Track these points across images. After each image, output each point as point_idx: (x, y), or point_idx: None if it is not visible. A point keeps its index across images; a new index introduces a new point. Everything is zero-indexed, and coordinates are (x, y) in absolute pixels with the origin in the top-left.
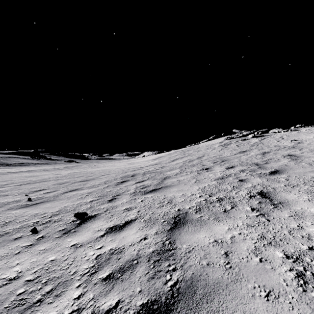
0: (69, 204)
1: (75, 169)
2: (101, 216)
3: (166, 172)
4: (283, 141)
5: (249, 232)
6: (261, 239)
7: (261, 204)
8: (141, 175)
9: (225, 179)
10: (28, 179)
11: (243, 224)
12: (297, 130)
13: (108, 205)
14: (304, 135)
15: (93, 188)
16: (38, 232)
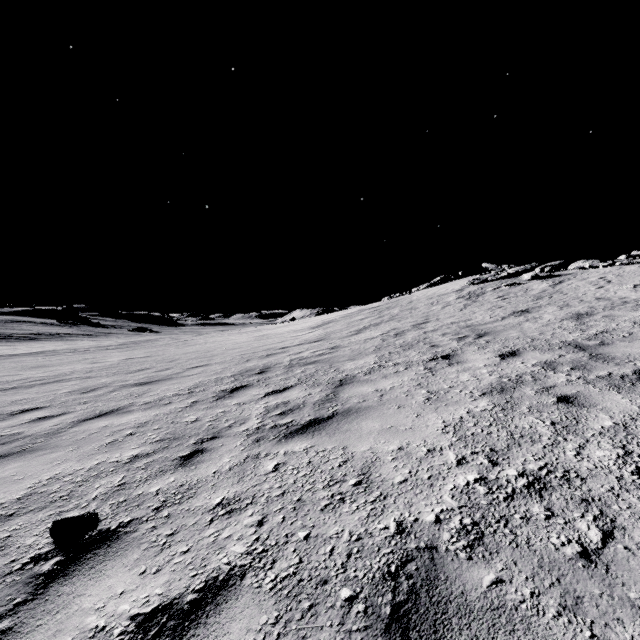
0: (66, 470)
1: (140, 349)
2: (137, 535)
3: (342, 363)
4: (612, 286)
5: None
6: None
7: None
8: (281, 371)
9: (512, 392)
10: (25, 374)
11: None
12: (635, 262)
13: (173, 479)
14: None
15: (158, 407)
16: None
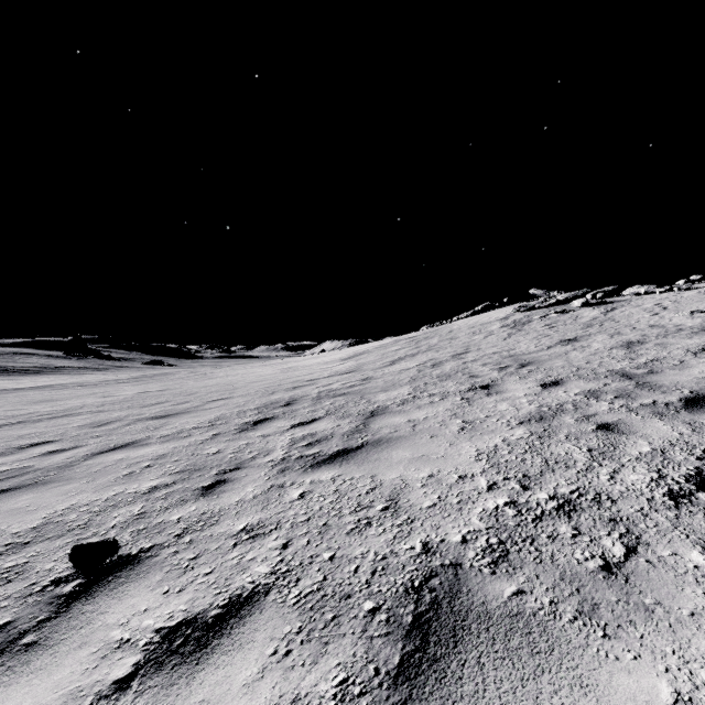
0: (82, 501)
1: (155, 383)
2: (159, 559)
3: (374, 394)
4: (667, 313)
5: None
6: None
7: None
8: (309, 403)
9: (551, 421)
10: (31, 409)
11: None
12: (695, 288)
13: (195, 508)
14: None
15: (177, 440)
16: None
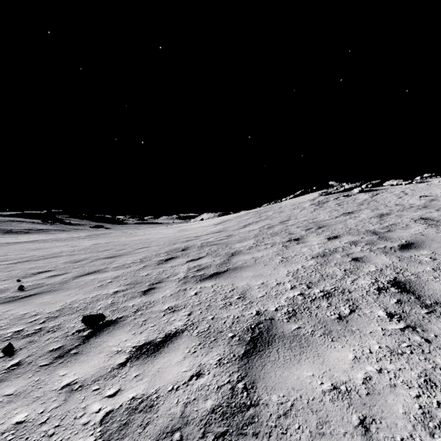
0: (79, 298)
1: (101, 238)
2: (127, 321)
3: (234, 244)
4: (407, 197)
5: (399, 367)
6: (427, 388)
7: (403, 306)
8: (196, 249)
9: (329, 256)
10: (31, 253)
11: (380, 348)
12: (425, 181)
13: (140, 300)
14: (438, 188)
15: (123, 269)
16: (13, 354)
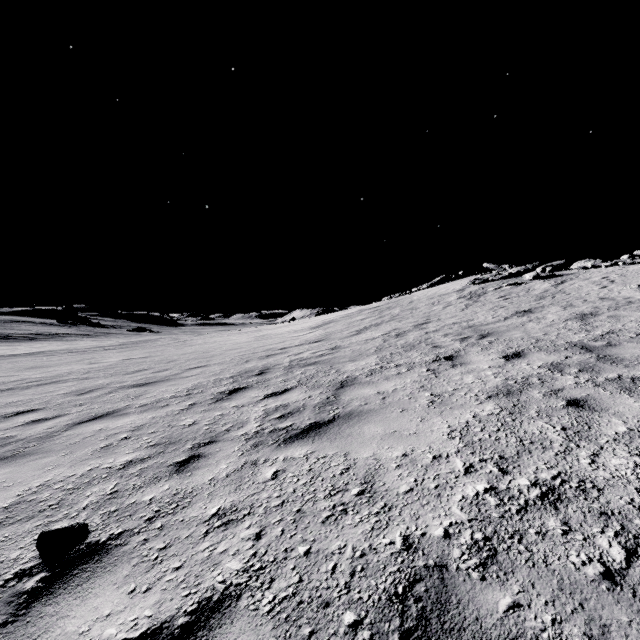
0: (57, 477)
1: (139, 350)
2: (128, 548)
3: (343, 364)
4: (615, 286)
5: None
6: None
7: None
8: (281, 372)
9: (519, 395)
10: (22, 375)
11: None
12: (638, 262)
13: (168, 487)
14: None
15: (154, 410)
16: None
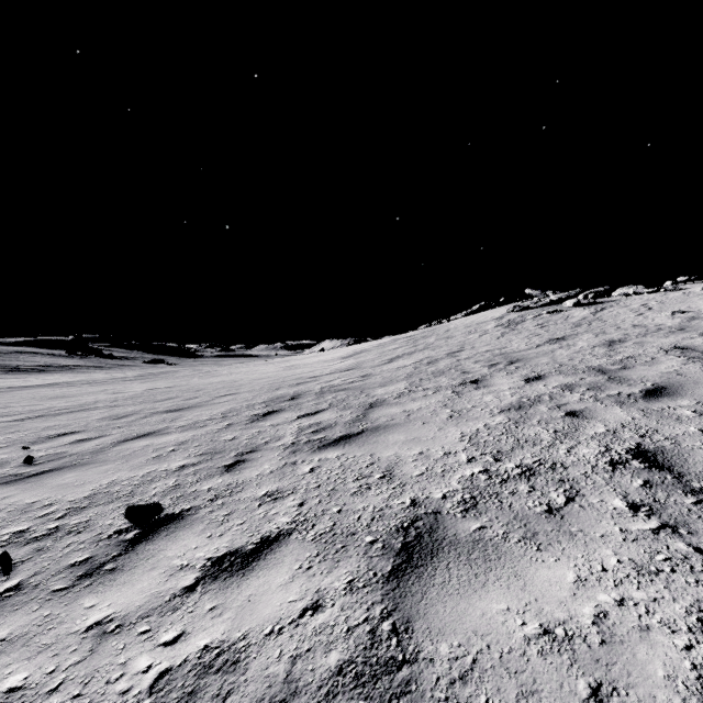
0: (122, 477)
1: (161, 380)
2: (199, 515)
3: (373, 389)
4: (651, 313)
5: (653, 597)
6: None
7: (655, 491)
8: (312, 397)
9: (528, 409)
10: (47, 404)
11: (619, 562)
12: (681, 289)
13: (221, 481)
14: (701, 299)
15: (194, 429)
16: (10, 570)
